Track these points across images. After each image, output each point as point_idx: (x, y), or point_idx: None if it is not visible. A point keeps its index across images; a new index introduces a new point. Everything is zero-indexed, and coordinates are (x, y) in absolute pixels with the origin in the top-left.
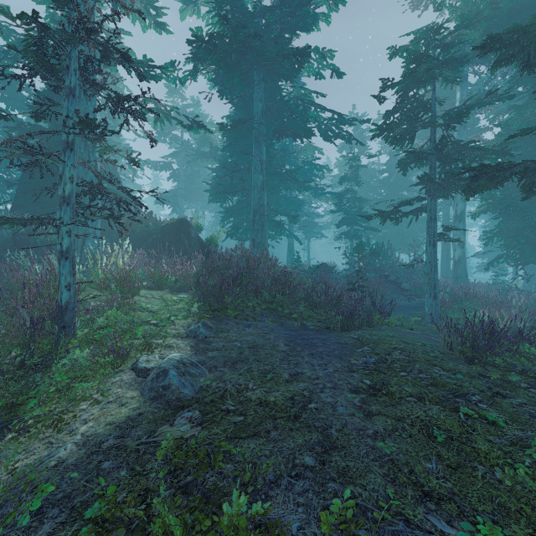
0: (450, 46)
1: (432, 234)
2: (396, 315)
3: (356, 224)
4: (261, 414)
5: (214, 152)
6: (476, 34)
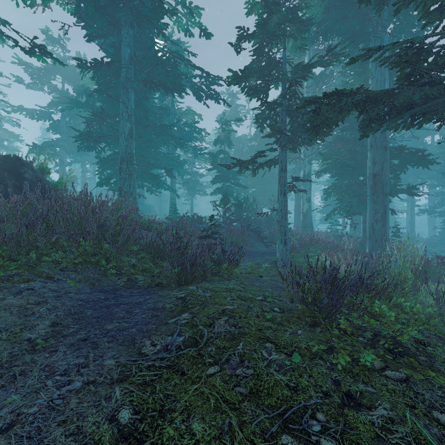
0: (297, 9)
1: (283, 184)
2: (253, 261)
3: (228, 181)
4: None
5: (92, 103)
6: (319, 9)
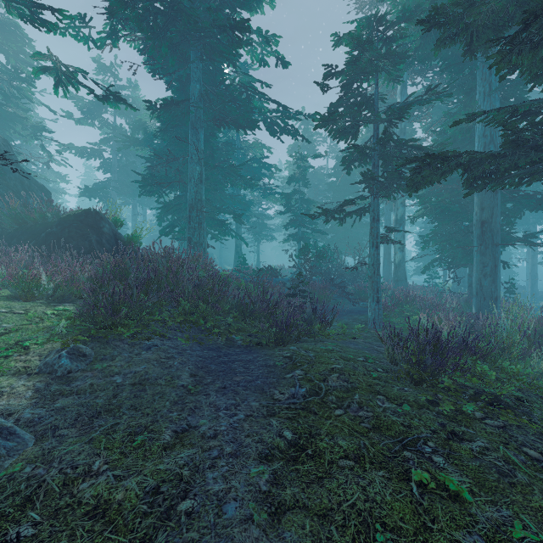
0: (392, 40)
1: (375, 236)
2: (340, 321)
3: (304, 226)
4: (80, 542)
5: (150, 140)
6: (416, 35)
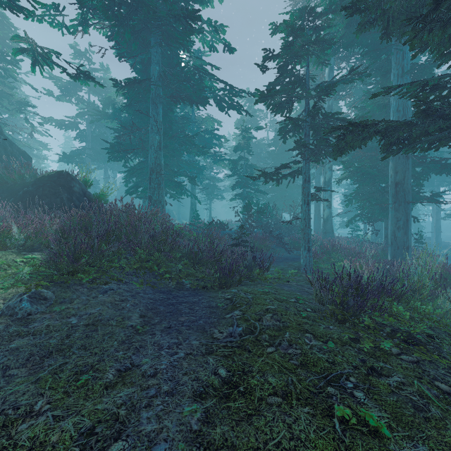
0: (320, 28)
1: (306, 194)
2: (277, 266)
3: (248, 187)
4: None
5: (118, 114)
6: (341, 25)
